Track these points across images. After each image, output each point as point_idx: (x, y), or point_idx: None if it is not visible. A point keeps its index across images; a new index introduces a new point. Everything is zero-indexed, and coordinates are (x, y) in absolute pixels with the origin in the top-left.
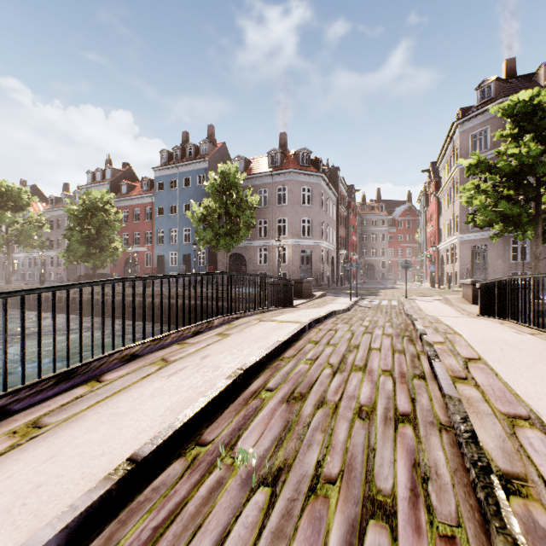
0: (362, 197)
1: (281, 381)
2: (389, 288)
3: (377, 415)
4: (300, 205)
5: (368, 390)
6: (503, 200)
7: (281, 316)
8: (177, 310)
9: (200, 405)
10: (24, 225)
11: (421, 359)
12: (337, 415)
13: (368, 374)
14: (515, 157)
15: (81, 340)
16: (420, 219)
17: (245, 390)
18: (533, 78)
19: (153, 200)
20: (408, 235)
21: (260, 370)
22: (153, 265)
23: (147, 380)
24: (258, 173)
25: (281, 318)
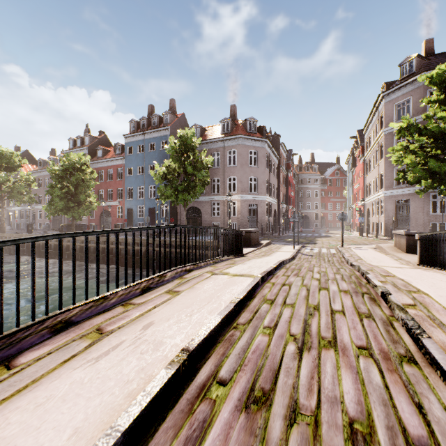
0: (298, 160)
1: (236, 366)
2: (324, 237)
3: (381, 445)
4: (248, 165)
5: (351, 385)
6: (432, 159)
7: (233, 267)
8: (126, 266)
9: (122, 427)
10: (15, 183)
11: (396, 328)
12: (321, 444)
13: (342, 354)
14: (445, 119)
15: (1, 308)
16: (347, 178)
17: (190, 382)
18: None
19: (123, 162)
20: (337, 191)
21: (211, 345)
22: (123, 217)
23: (67, 365)
24: (211, 139)
25: (233, 271)
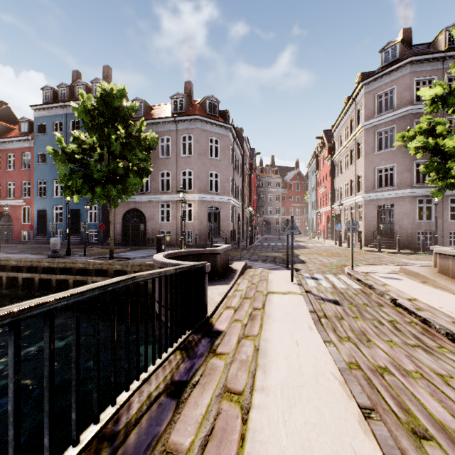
0: (259, 161)
1: None
2: (299, 247)
3: None
4: (207, 157)
5: None
6: None
7: None
8: None
9: None
10: None
11: None
12: None
13: None
14: None
15: None
16: (309, 182)
17: None
18: (431, 46)
19: (32, 145)
20: (297, 196)
21: None
22: (32, 222)
23: None
24: (159, 118)
25: None
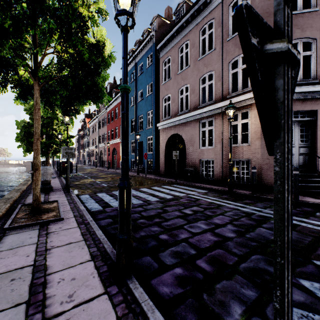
0: None
1: None
2: None
3: None
4: None
5: None
6: None
7: None
8: None
9: None
10: None
11: None
12: None
13: None
14: None
15: None
16: None
17: None
18: None
19: None
20: None
21: None
22: None
23: None
24: (197, 0)
25: None
